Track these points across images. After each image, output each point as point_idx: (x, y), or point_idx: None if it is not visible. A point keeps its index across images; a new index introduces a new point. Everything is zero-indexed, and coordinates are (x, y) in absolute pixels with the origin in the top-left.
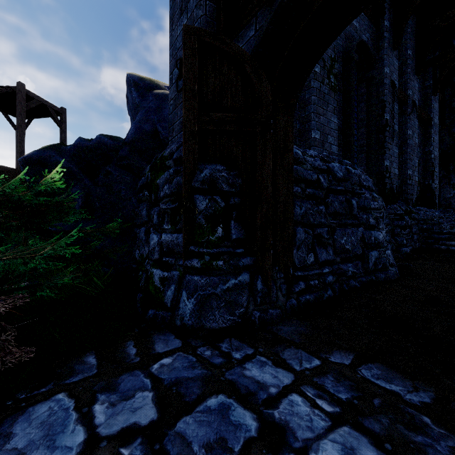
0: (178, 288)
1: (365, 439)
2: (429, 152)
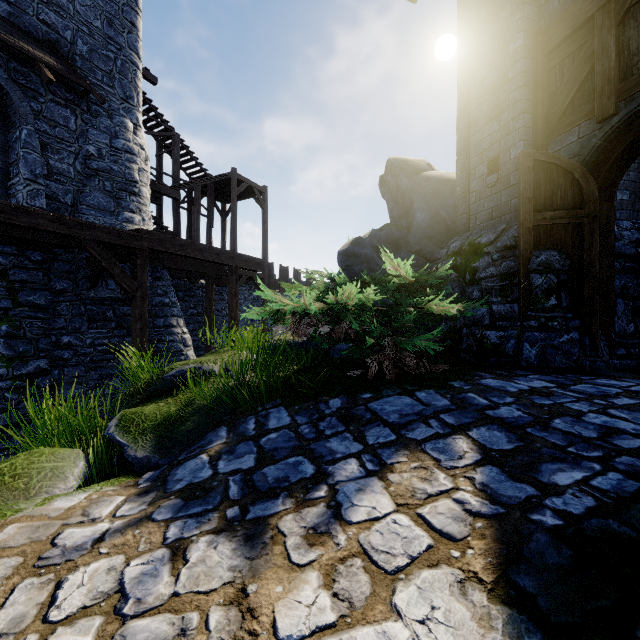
0: (517, 342)
1: None
2: None
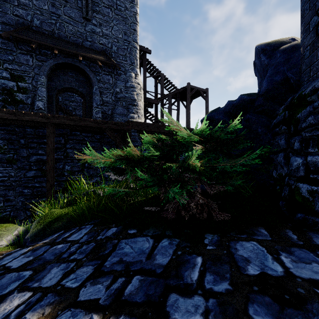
0: None
1: None
2: None
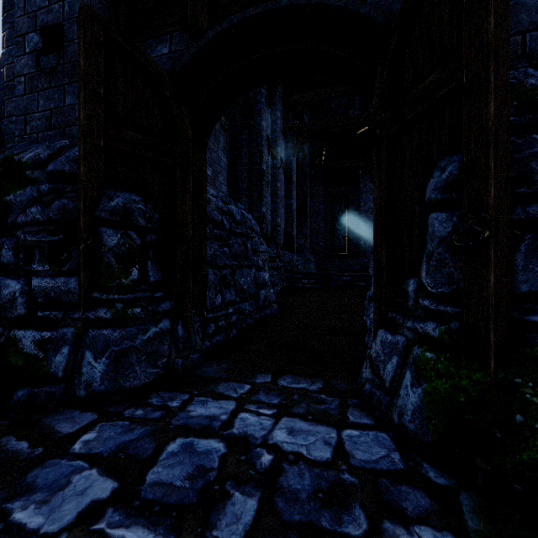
0: (74, 349)
1: (297, 419)
2: (291, 204)
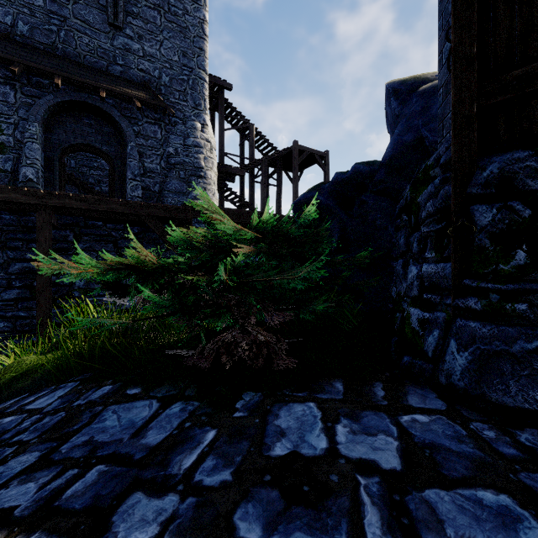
0: (443, 334)
1: None
2: None
